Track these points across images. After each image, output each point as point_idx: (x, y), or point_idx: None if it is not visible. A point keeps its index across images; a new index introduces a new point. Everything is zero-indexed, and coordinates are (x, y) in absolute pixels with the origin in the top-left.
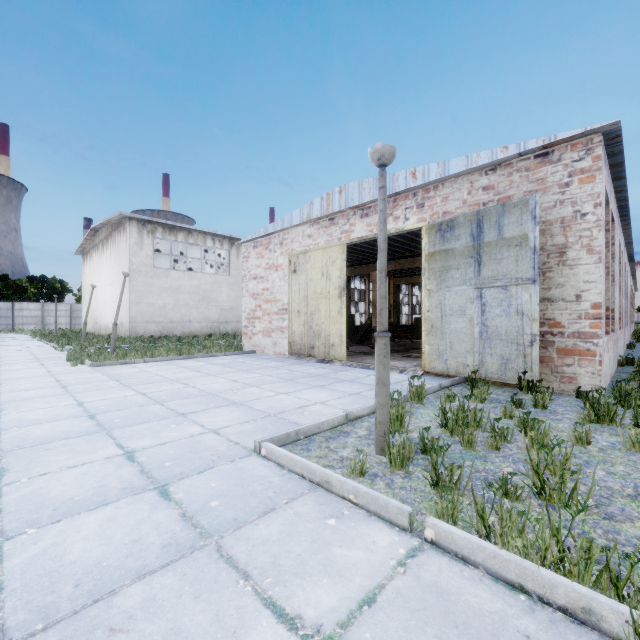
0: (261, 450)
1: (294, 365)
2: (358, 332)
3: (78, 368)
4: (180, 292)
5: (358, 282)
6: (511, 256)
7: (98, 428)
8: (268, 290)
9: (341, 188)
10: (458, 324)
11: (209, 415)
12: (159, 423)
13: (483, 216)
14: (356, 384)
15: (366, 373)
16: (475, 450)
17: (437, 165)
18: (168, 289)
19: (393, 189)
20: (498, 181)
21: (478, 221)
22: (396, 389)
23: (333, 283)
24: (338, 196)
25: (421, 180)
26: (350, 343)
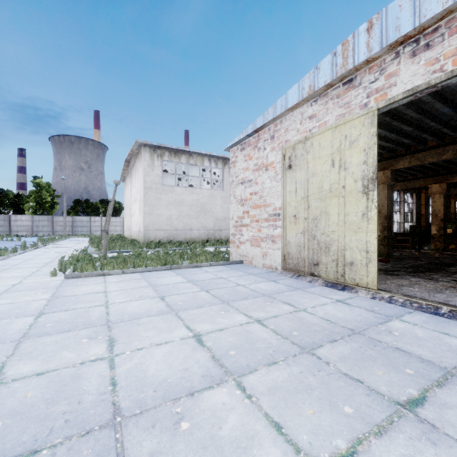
0: None
1: (294, 291)
2: None
3: (50, 280)
4: (183, 205)
5: None
6: None
7: None
8: (256, 194)
9: (371, 21)
10: None
11: None
12: None
13: None
14: None
15: (455, 333)
16: None
17: None
18: (173, 202)
19: None
20: None
21: None
22: None
23: (352, 173)
24: (365, 36)
25: None
26: None
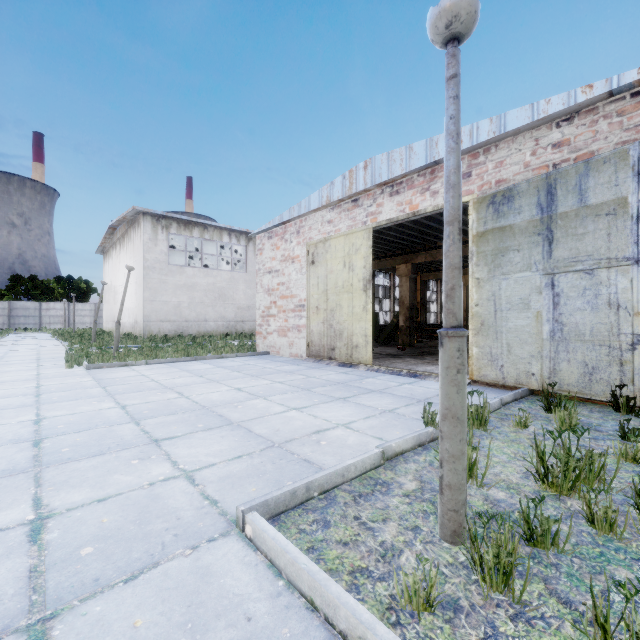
0: (245, 526)
1: (311, 369)
2: (383, 332)
3: (72, 370)
4: (195, 290)
5: (380, 280)
6: (599, 229)
7: (31, 463)
8: (284, 285)
9: (366, 162)
10: (519, 321)
11: (190, 443)
12: (118, 456)
13: (556, 179)
14: (388, 396)
15: (398, 381)
16: (621, 538)
17: (489, 121)
18: (183, 287)
19: (431, 157)
20: (576, 133)
21: (548, 187)
22: None
23: (357, 274)
24: (363, 172)
25: (468, 142)
26: (374, 344)
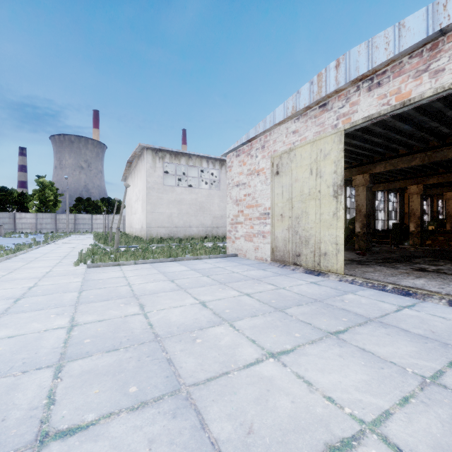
0: None
1: (278, 276)
2: None
3: (75, 269)
4: (182, 204)
5: None
6: None
7: None
8: (249, 195)
9: (338, 60)
10: None
11: None
12: None
13: None
14: (399, 334)
15: (389, 301)
16: None
17: None
18: (174, 201)
19: (435, 25)
20: None
21: None
22: None
23: (325, 180)
24: (334, 72)
25: None
26: None
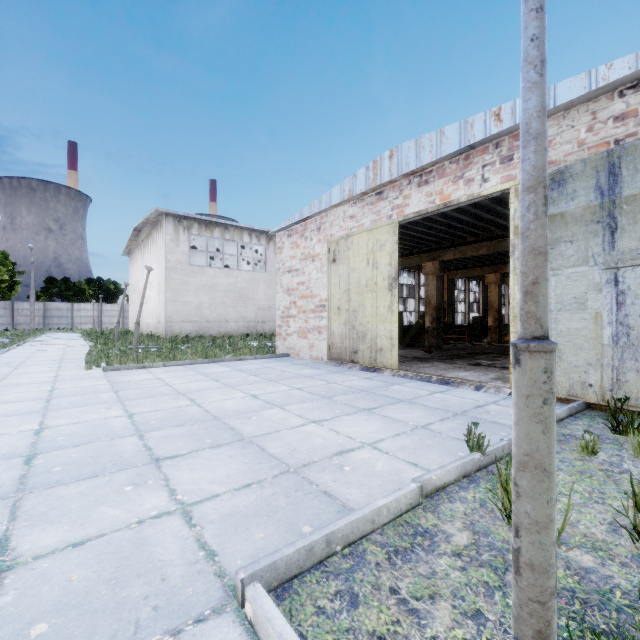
0: (245, 603)
1: (333, 374)
2: (408, 333)
3: (90, 372)
4: (216, 290)
5: (403, 279)
6: None
7: (14, 487)
8: (304, 284)
9: (392, 151)
10: (572, 323)
11: (194, 464)
12: (110, 480)
13: (620, 157)
14: (418, 408)
15: (428, 388)
16: None
17: None
18: (204, 287)
19: (465, 141)
20: None
21: (610, 166)
22: (482, 420)
23: (381, 272)
24: (388, 162)
25: (509, 121)
26: (399, 346)
